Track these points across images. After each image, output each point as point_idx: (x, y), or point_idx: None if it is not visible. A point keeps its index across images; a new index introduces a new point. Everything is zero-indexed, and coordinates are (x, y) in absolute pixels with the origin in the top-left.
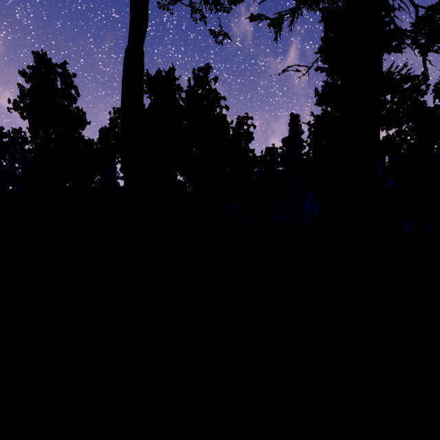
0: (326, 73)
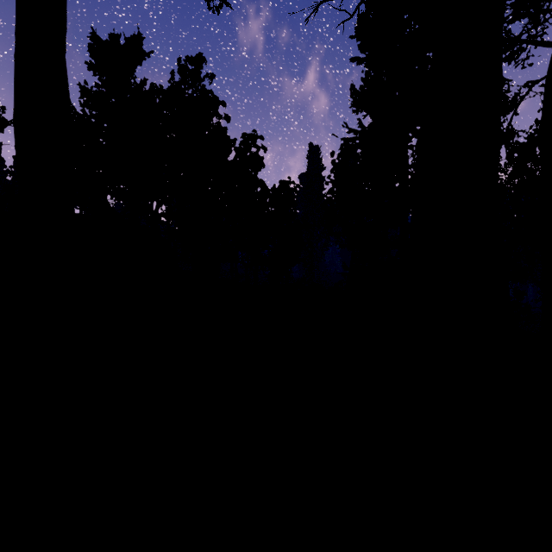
0: (367, 63)
